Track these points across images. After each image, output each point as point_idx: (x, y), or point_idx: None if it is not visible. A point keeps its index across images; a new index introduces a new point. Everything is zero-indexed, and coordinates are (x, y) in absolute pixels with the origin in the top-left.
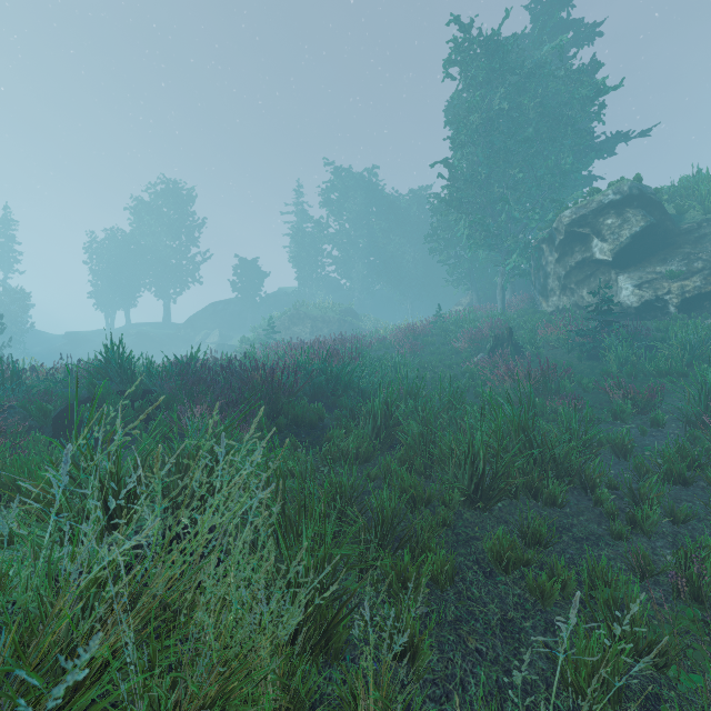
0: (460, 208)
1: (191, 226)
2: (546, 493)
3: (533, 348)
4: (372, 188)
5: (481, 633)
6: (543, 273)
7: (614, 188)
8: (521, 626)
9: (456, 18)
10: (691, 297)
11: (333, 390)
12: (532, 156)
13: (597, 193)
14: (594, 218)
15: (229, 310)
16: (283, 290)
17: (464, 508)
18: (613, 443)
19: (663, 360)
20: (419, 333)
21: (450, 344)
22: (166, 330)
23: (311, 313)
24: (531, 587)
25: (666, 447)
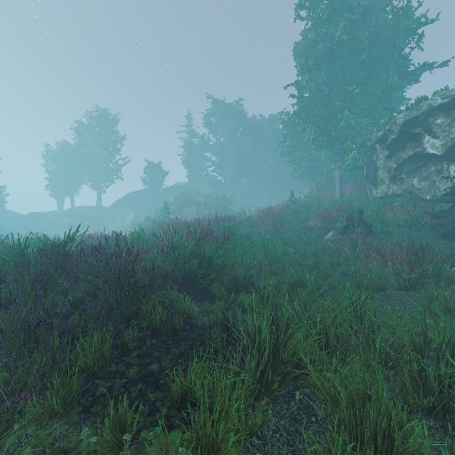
0: (307, 119)
1: (115, 140)
2: None
3: (384, 227)
4: (239, 114)
5: None
6: (375, 167)
7: (441, 94)
8: None
9: None
10: None
11: (206, 274)
12: (365, 76)
13: (424, 100)
14: (425, 119)
15: (141, 197)
16: (179, 184)
17: None
18: None
19: None
20: (278, 214)
21: (303, 223)
22: (98, 211)
23: (196, 199)
24: None
25: None
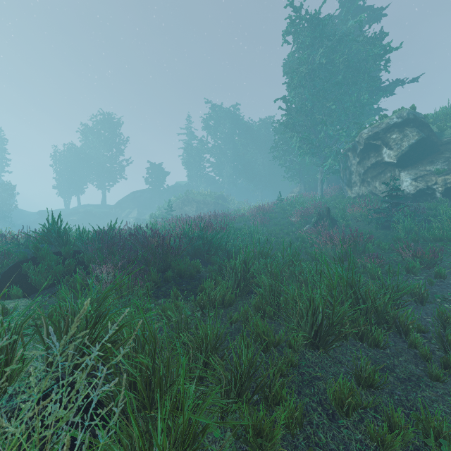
0: (293, 129)
1: (119, 142)
2: (371, 338)
3: (344, 221)
4: (236, 117)
5: None
6: (349, 171)
7: (397, 114)
8: None
9: (291, 3)
10: None
11: (208, 250)
12: (341, 94)
13: (385, 118)
14: (384, 134)
15: (144, 196)
16: (179, 183)
17: (306, 348)
18: (412, 292)
19: (437, 230)
20: (266, 211)
21: (287, 219)
22: (103, 209)
23: (196, 198)
24: (372, 435)
25: None
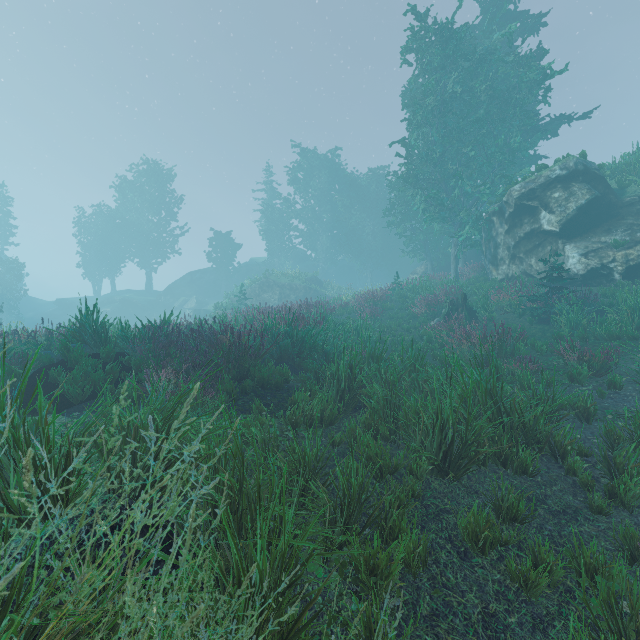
0: (416, 184)
1: (171, 202)
2: (516, 462)
3: (487, 312)
4: (335, 167)
5: (462, 632)
6: (494, 244)
7: (561, 164)
8: (506, 622)
9: (412, 8)
10: (635, 264)
11: (299, 353)
12: (483, 135)
13: (544, 169)
14: (542, 192)
15: (205, 279)
16: (254, 260)
17: (432, 476)
18: (575, 406)
19: (613, 324)
20: (379, 299)
21: (407, 310)
22: (147, 297)
23: (279, 281)
24: (513, 573)
25: (636, 412)
